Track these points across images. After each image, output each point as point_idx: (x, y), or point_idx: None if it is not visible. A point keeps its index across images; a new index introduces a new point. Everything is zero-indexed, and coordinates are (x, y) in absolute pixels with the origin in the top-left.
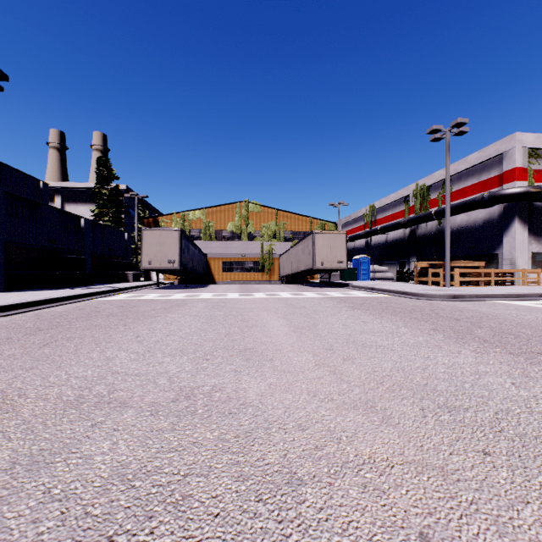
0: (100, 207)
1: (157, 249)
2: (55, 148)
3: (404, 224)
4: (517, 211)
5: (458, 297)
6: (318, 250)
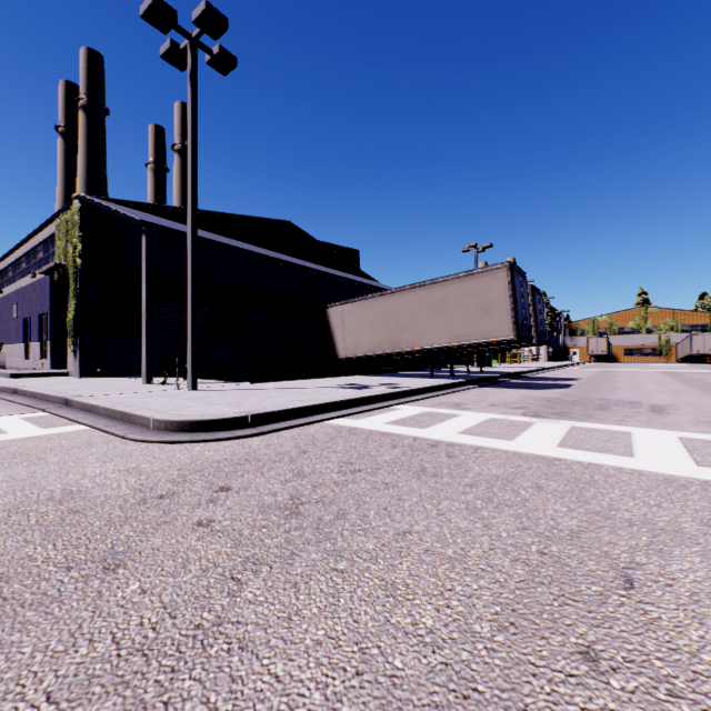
0: None
1: (595, 346)
2: None
3: None
4: None
5: None
6: (694, 344)
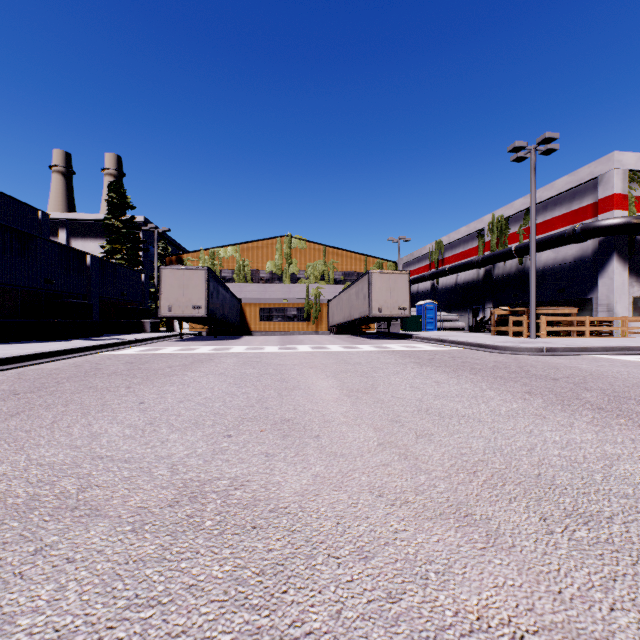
0: (112, 243)
1: (180, 292)
2: (59, 172)
3: (478, 264)
4: (615, 246)
5: (549, 351)
6: (376, 293)
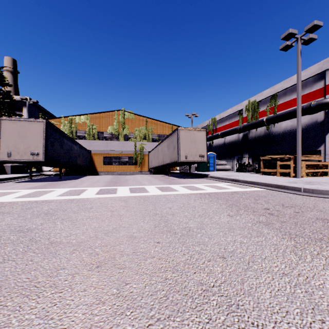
0: None
1: (18, 140)
2: None
3: (240, 130)
4: None
5: None
6: (183, 144)
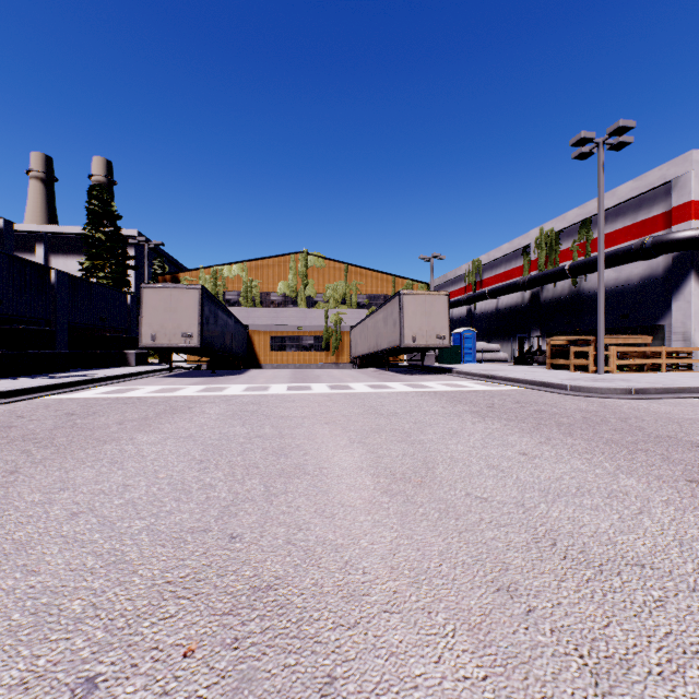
0: (92, 258)
1: (166, 317)
2: (38, 179)
3: (523, 285)
4: (693, 263)
5: (638, 392)
6: (408, 319)
